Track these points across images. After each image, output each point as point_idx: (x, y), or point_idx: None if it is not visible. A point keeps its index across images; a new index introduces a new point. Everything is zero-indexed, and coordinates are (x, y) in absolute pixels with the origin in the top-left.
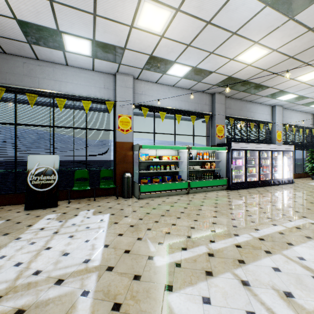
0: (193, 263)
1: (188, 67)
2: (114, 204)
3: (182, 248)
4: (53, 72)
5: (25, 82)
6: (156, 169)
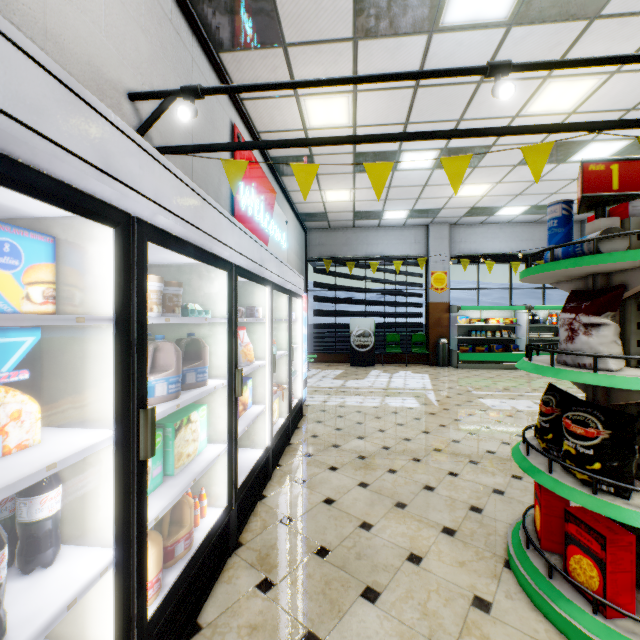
0: (502, 395)
1: (525, 207)
2: (429, 370)
3: (496, 391)
4: (365, 236)
5: (344, 251)
6: (480, 335)
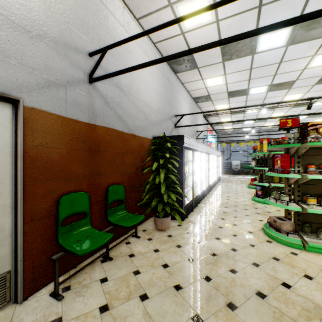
0: None
1: None
2: None
3: None
4: (237, 135)
5: (230, 139)
6: None
